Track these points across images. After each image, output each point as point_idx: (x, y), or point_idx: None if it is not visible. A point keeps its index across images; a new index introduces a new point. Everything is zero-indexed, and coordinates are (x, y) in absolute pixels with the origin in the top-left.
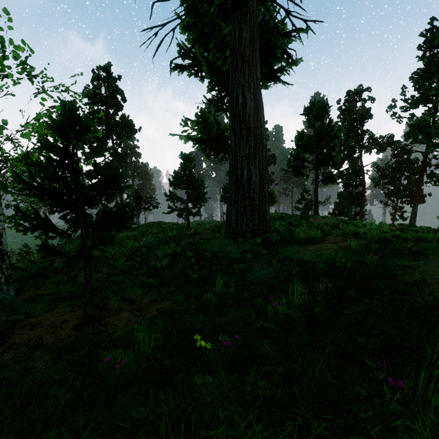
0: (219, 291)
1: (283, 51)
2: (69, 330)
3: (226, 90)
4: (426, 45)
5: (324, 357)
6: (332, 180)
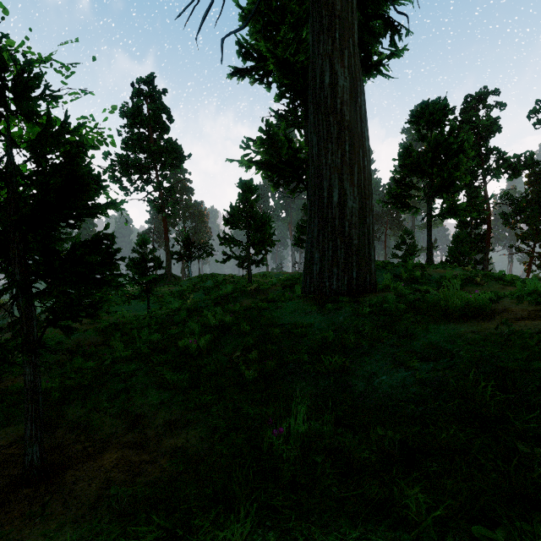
0: (298, 432)
1: (386, 23)
2: None
3: (300, 96)
4: None
5: None
6: (455, 213)
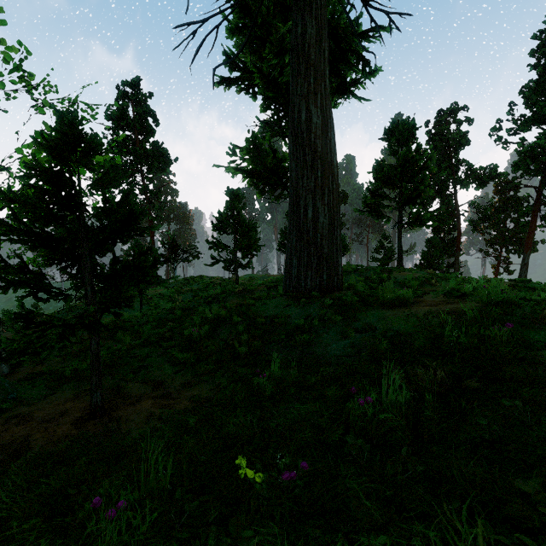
0: (275, 374)
1: (358, 56)
2: (68, 427)
3: (284, 109)
4: (541, 50)
5: (463, 518)
6: (421, 222)
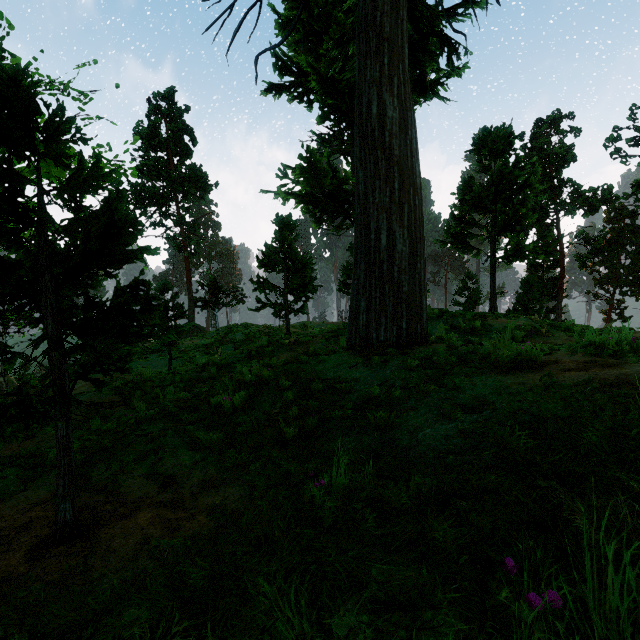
0: (339, 482)
1: (443, 41)
2: (18, 559)
3: (346, 118)
4: None
5: None
6: (521, 255)
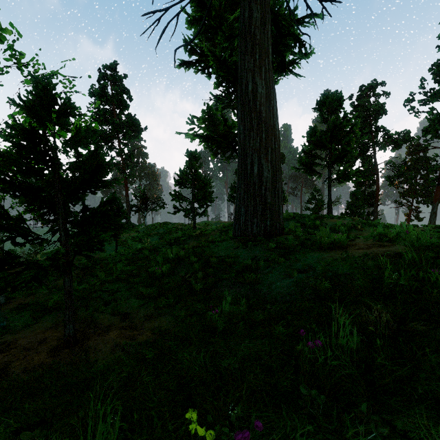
0: (226, 310)
1: (296, 39)
2: (44, 356)
3: (233, 85)
4: None
5: None
6: (347, 177)
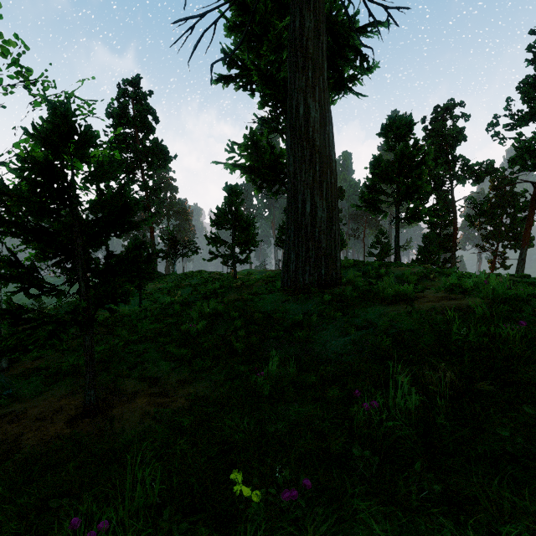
0: (273, 372)
1: (356, 51)
2: (61, 426)
3: (282, 105)
4: None
5: None
6: (418, 217)
